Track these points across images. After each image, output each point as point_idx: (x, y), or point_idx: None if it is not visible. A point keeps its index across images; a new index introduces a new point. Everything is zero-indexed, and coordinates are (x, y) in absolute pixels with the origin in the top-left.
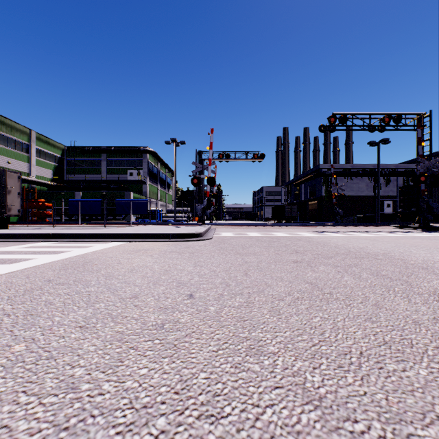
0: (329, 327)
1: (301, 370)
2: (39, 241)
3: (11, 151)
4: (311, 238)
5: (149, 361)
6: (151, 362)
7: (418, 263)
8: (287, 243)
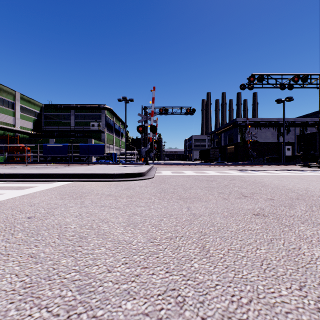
0: None
1: None
2: None
3: None
4: (243, 177)
5: None
6: None
7: None
8: (225, 183)
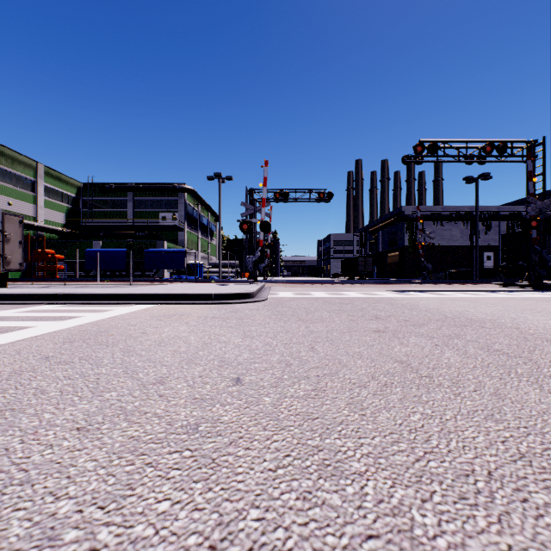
0: (436, 430)
1: (404, 503)
2: (43, 303)
3: (12, 190)
4: (394, 299)
5: (173, 487)
6: (177, 490)
7: (539, 332)
8: (363, 306)
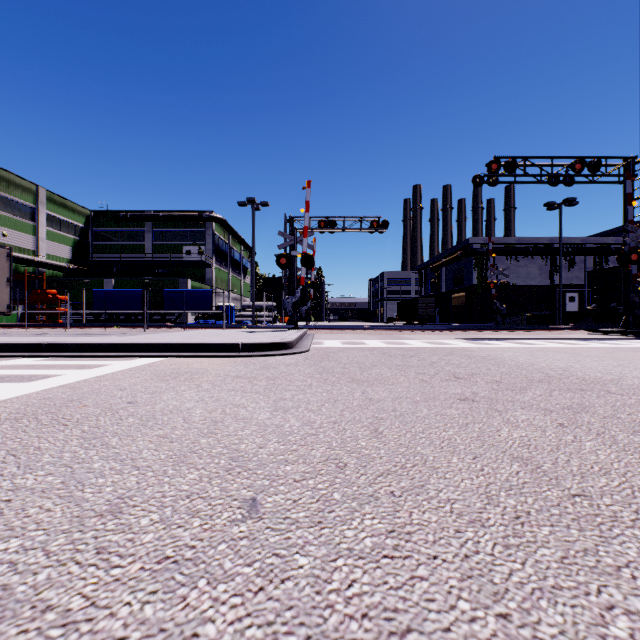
0: None
1: None
2: (22, 355)
3: (7, 218)
4: (469, 350)
5: None
6: None
7: None
8: (433, 360)
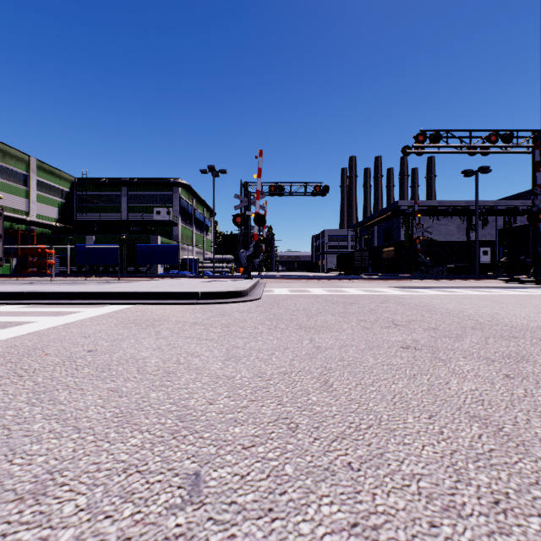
0: None
1: None
2: (5, 303)
3: (3, 184)
4: (402, 297)
5: None
6: None
7: None
8: (371, 307)
